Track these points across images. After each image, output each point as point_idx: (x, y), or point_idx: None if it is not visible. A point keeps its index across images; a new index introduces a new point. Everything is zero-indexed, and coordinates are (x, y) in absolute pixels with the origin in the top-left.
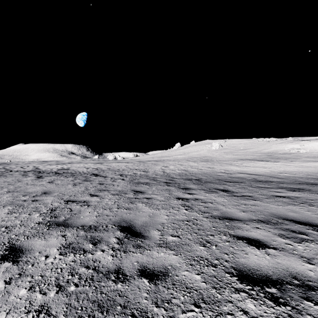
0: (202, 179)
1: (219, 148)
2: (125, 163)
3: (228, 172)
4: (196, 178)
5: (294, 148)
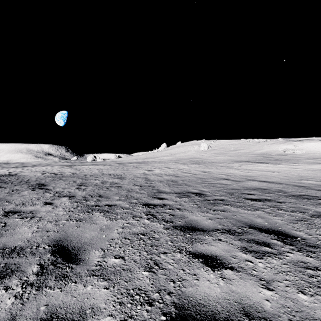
0: (206, 194)
1: (208, 149)
2: (102, 165)
3: (232, 178)
4: (194, 190)
5: (288, 149)
